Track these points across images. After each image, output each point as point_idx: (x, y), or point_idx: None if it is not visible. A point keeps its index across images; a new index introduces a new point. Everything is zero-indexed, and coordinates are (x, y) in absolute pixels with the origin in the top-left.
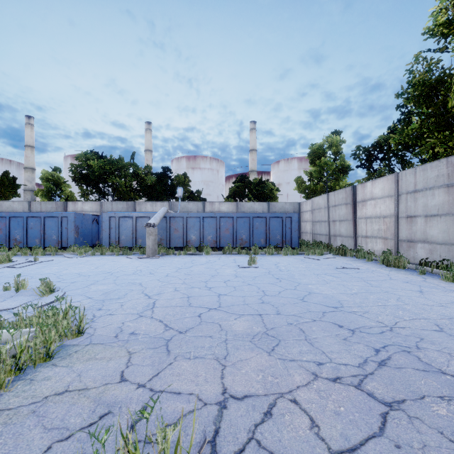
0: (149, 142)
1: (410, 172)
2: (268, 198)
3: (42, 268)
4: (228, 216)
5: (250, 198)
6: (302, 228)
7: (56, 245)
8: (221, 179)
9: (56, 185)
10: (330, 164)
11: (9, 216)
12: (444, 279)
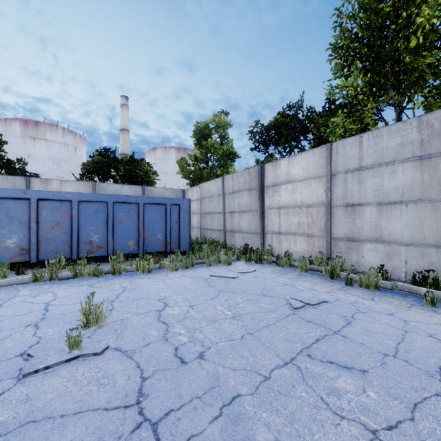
0: None
1: (352, 142)
2: (143, 183)
3: None
4: (58, 197)
5: (116, 181)
6: None
7: None
8: (81, 160)
9: None
10: (217, 147)
11: None
12: None
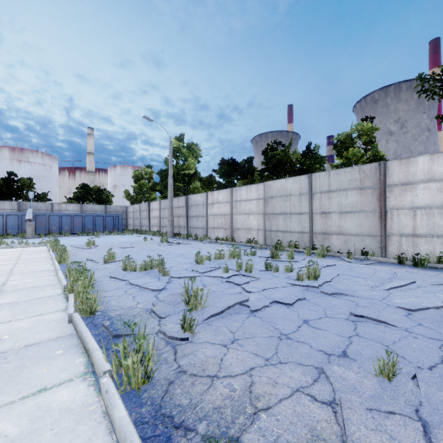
0: None
1: (163, 201)
2: (105, 202)
3: None
4: (79, 215)
5: (91, 201)
6: (128, 222)
7: None
8: (55, 175)
9: None
10: (146, 184)
11: None
12: (161, 236)
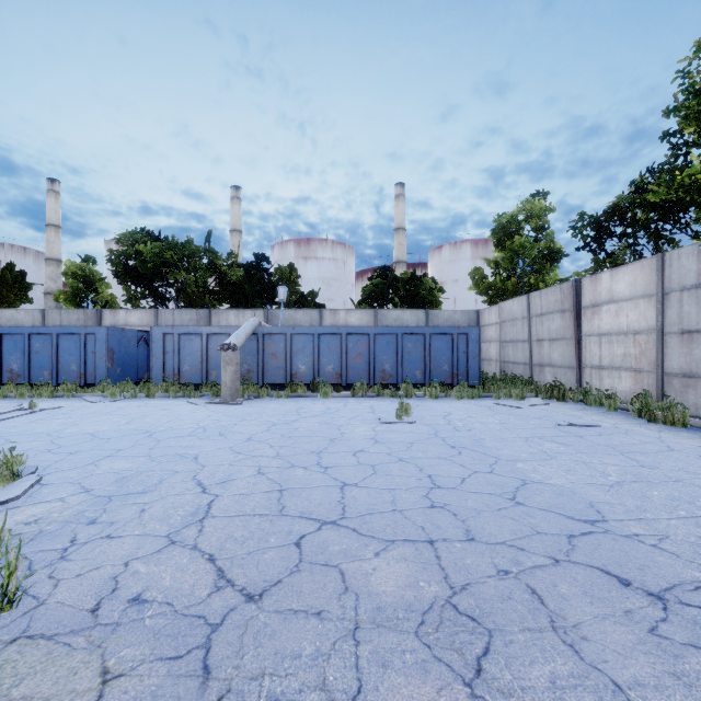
0: (237, 218)
1: (688, 252)
2: (426, 304)
3: (35, 422)
4: (360, 331)
5: (396, 304)
6: (482, 353)
7: (77, 381)
8: (350, 276)
9: (88, 284)
10: (528, 246)
11: (1, 333)
12: None
